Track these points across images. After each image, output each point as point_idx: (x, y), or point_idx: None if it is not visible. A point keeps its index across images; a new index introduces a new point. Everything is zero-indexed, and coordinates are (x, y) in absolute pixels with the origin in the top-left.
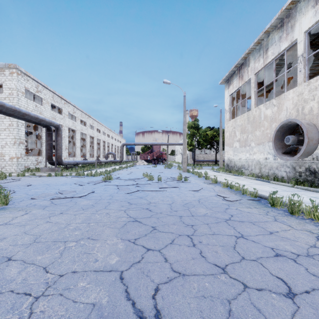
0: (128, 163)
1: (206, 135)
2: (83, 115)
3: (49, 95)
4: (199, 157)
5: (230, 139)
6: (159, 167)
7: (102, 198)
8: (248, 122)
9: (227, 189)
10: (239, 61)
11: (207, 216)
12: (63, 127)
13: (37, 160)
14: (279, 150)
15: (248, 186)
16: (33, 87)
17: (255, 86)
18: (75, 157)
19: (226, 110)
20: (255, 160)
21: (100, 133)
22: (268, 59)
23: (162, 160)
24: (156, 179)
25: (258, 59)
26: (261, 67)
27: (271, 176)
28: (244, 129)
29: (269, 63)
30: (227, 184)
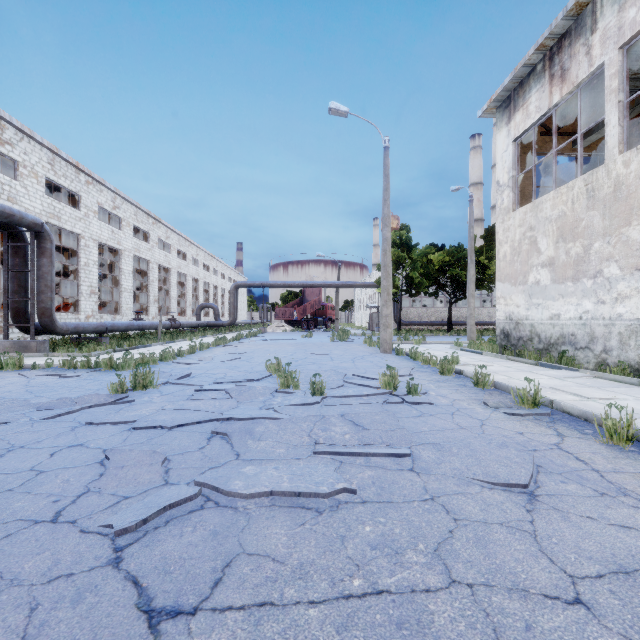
0: (249, 328)
1: (428, 263)
2: (141, 217)
3: (38, 156)
4: (408, 315)
5: (514, 263)
6: (319, 337)
7: None
8: (590, 205)
9: None
10: (559, 22)
11: None
12: (84, 241)
13: None
14: None
15: None
16: None
17: (623, 87)
18: (119, 315)
19: (499, 185)
20: (626, 321)
21: (186, 260)
22: None
23: (324, 322)
24: (306, 385)
25: None
26: None
27: None
28: (572, 228)
29: None
30: (628, 430)
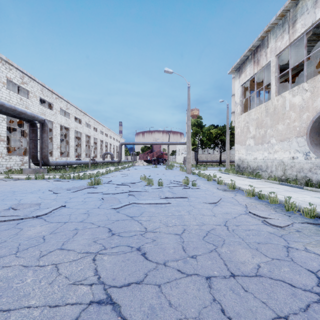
0: (127, 164)
1: (210, 133)
2: (78, 112)
3: (37, 88)
4: (201, 157)
5: (241, 136)
6: (160, 168)
7: (71, 219)
8: (266, 115)
9: (255, 200)
10: (255, 42)
11: (264, 276)
12: (54, 124)
13: (22, 160)
14: (317, 146)
15: (279, 194)
16: (17, 78)
17: (277, 71)
18: (68, 157)
19: (236, 103)
20: (277, 160)
21: (97, 132)
22: (296, 33)
23: (162, 161)
24: (156, 184)
25: (282, 36)
26: (286, 45)
27: (302, 180)
28: (261, 123)
29: (297, 38)
30: (253, 192)
